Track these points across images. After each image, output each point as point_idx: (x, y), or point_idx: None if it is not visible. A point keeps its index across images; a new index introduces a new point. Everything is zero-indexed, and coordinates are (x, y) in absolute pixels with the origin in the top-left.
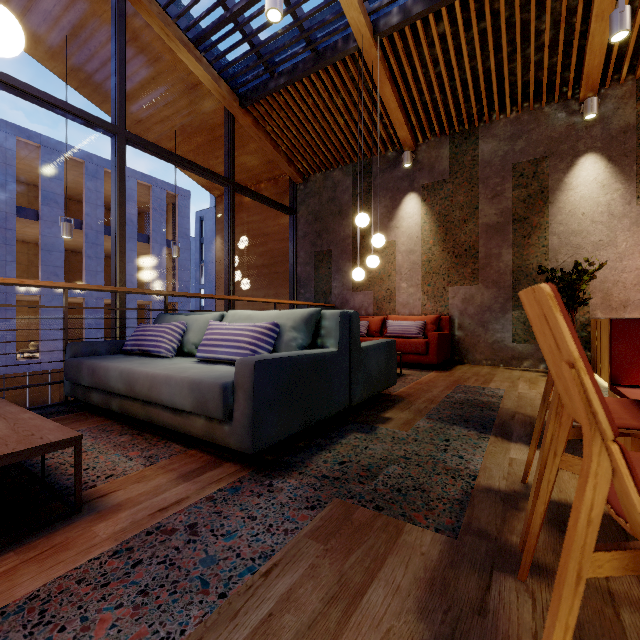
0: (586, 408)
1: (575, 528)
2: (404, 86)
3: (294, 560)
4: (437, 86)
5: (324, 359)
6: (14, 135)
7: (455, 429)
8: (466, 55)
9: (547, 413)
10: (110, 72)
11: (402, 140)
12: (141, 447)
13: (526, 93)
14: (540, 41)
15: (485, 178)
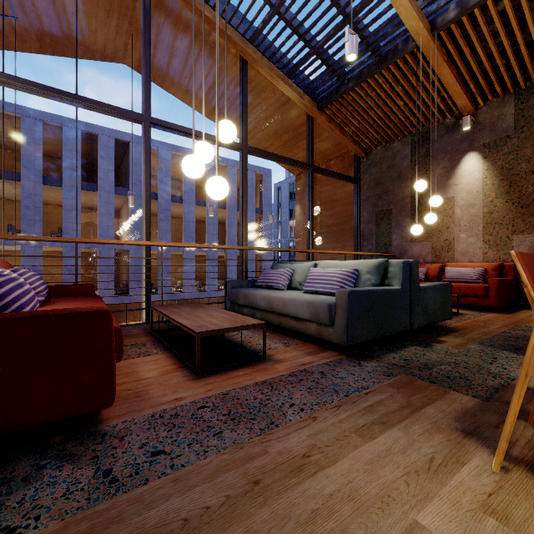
0: (532, 305)
1: (525, 356)
2: (462, 62)
3: (380, 392)
4: (498, 54)
5: (391, 293)
6: (170, 151)
7: (504, 353)
8: (530, 21)
9: None
10: (233, 106)
11: (461, 107)
12: (278, 338)
13: None
14: None
15: None
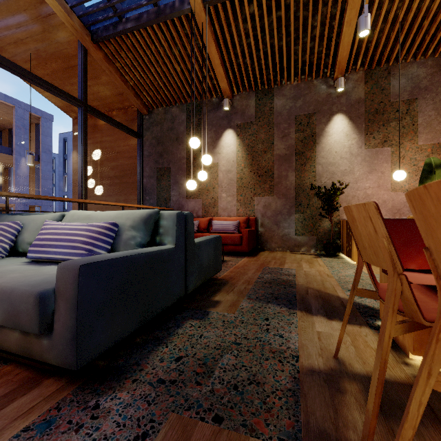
0: None
1: None
2: (225, 49)
3: None
4: (248, 53)
5: (162, 256)
6: None
7: (270, 307)
8: (268, 33)
9: (327, 286)
10: None
11: (223, 90)
12: None
13: (303, 69)
14: (313, 34)
15: (278, 123)
